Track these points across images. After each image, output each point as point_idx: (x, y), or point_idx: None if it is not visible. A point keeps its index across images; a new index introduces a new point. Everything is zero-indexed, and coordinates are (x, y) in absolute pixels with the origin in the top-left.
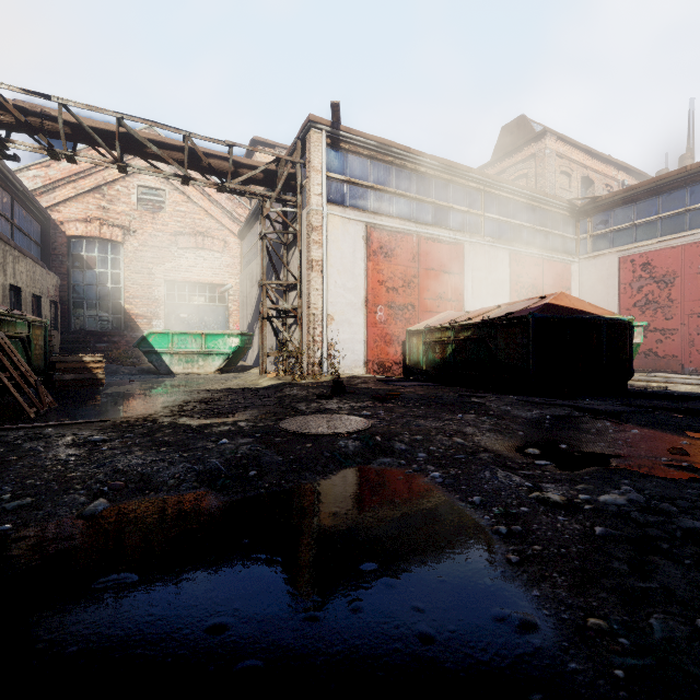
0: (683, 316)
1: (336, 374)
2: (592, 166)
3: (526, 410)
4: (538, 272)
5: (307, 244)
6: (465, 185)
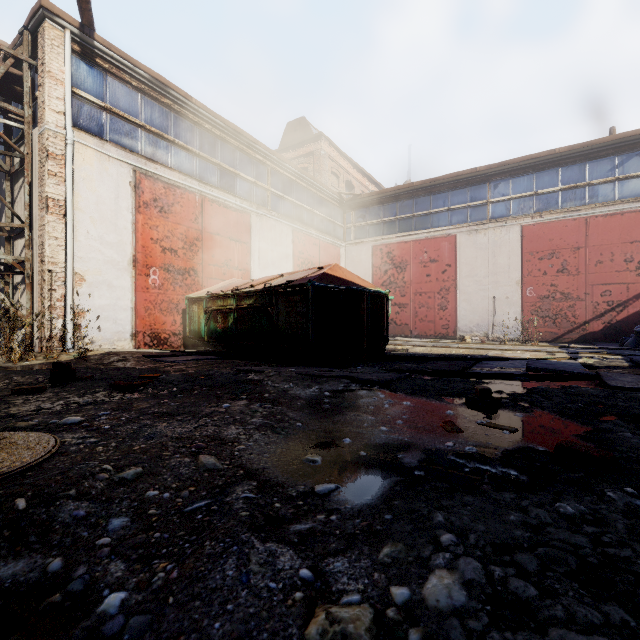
0: (411, 294)
1: (85, 350)
2: (353, 174)
3: (305, 386)
4: (316, 251)
5: (40, 175)
6: (252, 156)
